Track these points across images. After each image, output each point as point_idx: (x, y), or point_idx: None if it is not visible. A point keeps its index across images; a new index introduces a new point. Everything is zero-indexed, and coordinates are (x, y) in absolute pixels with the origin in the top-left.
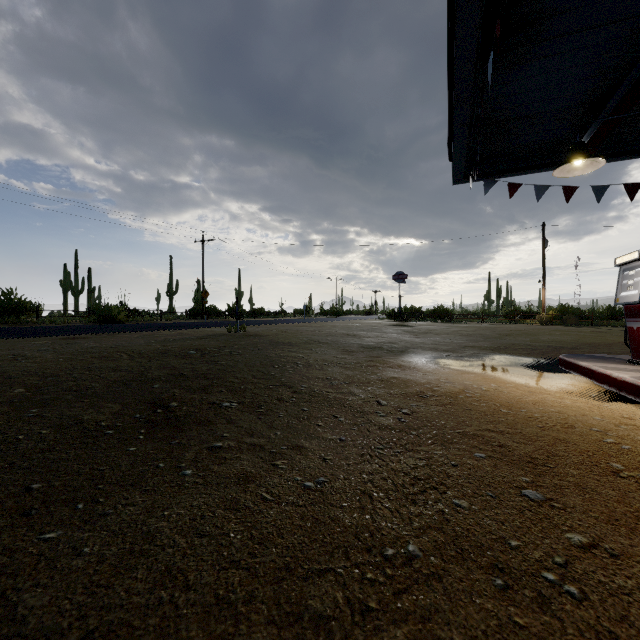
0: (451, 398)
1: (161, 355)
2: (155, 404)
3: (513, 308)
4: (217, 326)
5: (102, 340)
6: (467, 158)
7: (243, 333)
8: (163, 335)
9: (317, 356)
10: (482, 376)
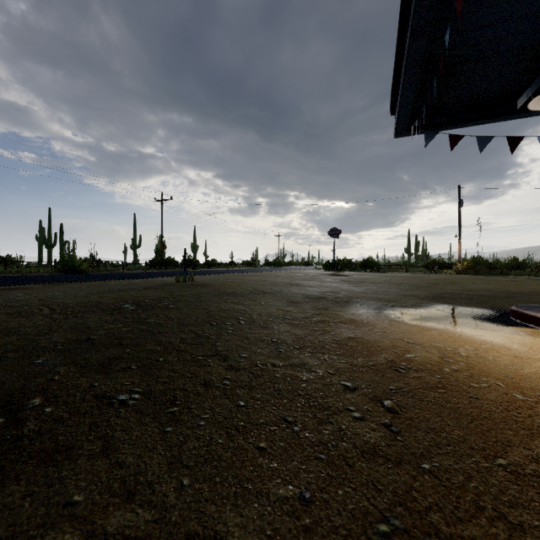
0: (435, 373)
1: (88, 309)
2: (5, 403)
3: (431, 260)
4: (169, 276)
5: (41, 291)
6: (411, 109)
7: (190, 283)
8: (111, 285)
9: (261, 309)
10: (445, 333)
